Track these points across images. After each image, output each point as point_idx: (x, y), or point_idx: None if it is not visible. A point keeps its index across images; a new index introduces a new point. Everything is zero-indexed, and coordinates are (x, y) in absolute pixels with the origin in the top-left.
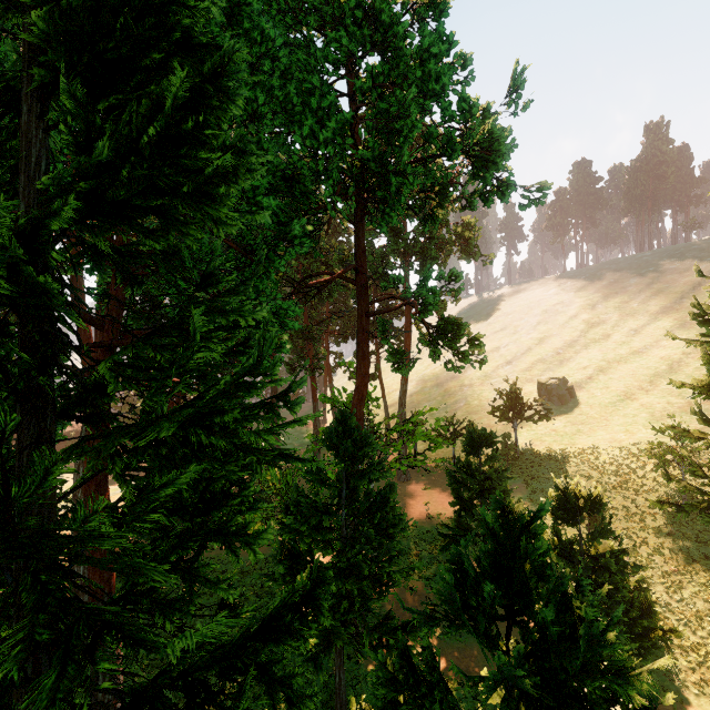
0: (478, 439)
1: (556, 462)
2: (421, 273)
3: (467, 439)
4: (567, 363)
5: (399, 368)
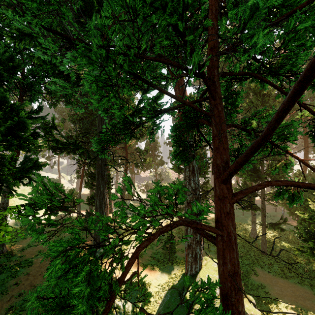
0: None
1: None
2: None
3: None
4: None
5: None
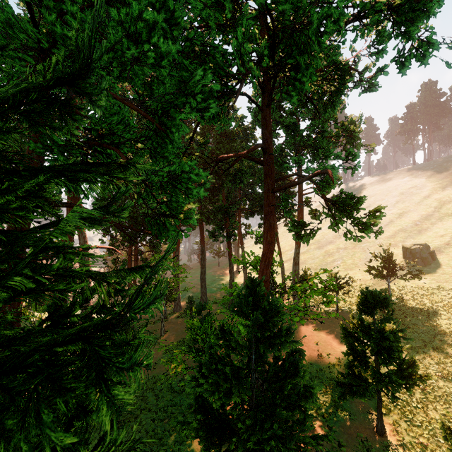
0: (373, 301)
1: (427, 314)
2: (312, 161)
3: (361, 300)
4: (425, 232)
5: (301, 237)
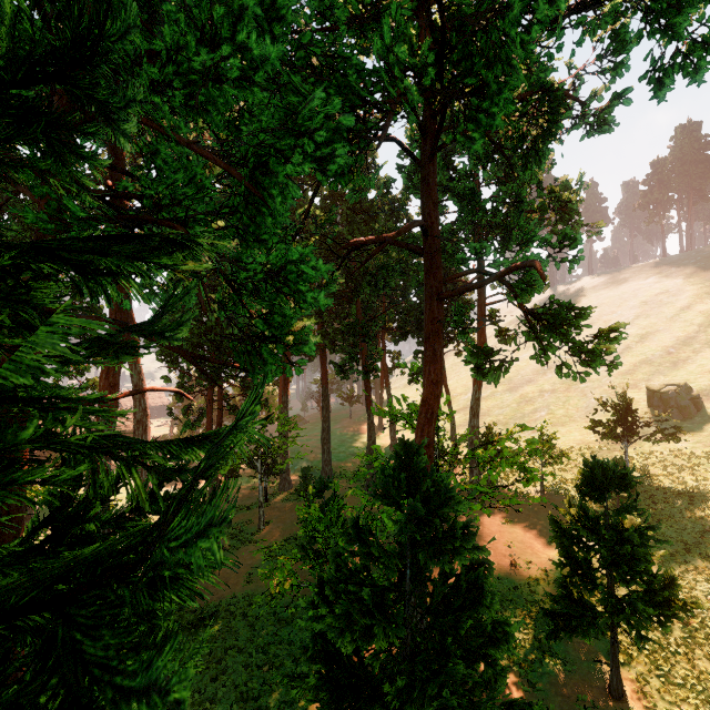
0: (604, 478)
1: (690, 498)
2: (501, 251)
3: (585, 477)
4: (683, 365)
5: (484, 374)
